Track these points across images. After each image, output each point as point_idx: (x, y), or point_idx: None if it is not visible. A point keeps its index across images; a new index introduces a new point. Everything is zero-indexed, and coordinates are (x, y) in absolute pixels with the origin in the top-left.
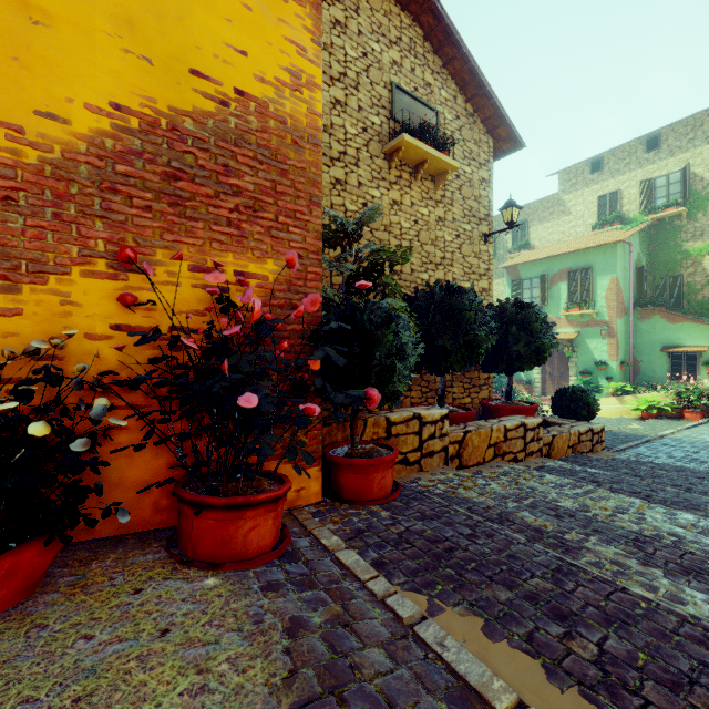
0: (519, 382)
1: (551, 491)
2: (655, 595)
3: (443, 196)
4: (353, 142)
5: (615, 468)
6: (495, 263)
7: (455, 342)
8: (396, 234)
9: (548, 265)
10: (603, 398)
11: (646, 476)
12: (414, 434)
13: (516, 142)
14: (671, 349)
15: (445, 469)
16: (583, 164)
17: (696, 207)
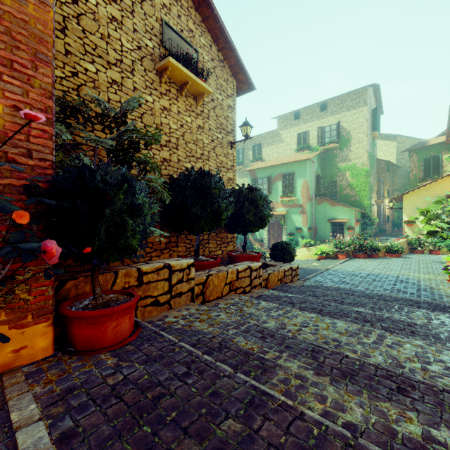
0: (256, 240)
1: (263, 314)
2: (324, 406)
3: (202, 111)
4: (129, 54)
5: (303, 291)
6: (243, 168)
7: (204, 211)
8: (165, 132)
9: (272, 170)
10: (299, 248)
11: (320, 296)
12: (165, 280)
13: (250, 85)
14: (332, 220)
15: (191, 305)
16: (290, 114)
17: (343, 144)
